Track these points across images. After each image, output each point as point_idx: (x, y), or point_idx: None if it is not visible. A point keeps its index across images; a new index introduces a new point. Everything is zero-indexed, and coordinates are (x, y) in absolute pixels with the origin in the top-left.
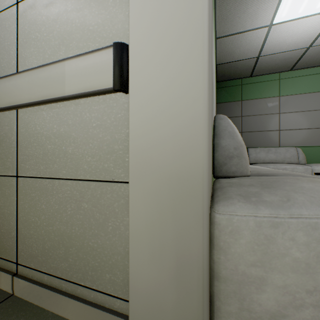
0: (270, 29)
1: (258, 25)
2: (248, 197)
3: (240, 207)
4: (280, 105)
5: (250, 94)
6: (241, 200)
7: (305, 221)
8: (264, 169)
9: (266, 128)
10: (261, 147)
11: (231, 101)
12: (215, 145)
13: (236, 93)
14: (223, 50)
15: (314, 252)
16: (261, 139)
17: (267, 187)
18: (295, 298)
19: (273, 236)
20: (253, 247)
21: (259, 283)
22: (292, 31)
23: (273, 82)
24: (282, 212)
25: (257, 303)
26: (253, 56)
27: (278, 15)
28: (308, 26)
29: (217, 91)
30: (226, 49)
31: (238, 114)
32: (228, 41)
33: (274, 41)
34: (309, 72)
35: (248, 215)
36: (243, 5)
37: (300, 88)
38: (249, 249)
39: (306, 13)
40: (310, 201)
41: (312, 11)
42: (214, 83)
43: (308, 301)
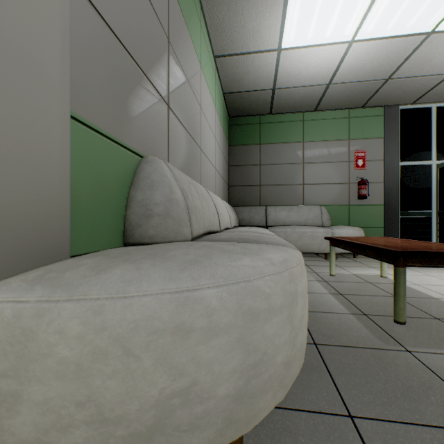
0: (280, 54)
1: (264, 47)
2: (49, 273)
3: (7, 289)
4: (304, 153)
5: (270, 137)
6: (28, 278)
7: (87, 303)
8: (236, 232)
9: (289, 181)
10: (282, 205)
11: (247, 144)
12: (129, 199)
13: (253, 134)
14: (228, 75)
15: (91, 346)
16: (283, 195)
17: (115, 257)
18: (61, 416)
19: (35, 330)
20: (6, 348)
21: (12, 402)
22: (306, 61)
23: (297, 124)
24: (60, 293)
25: (10, 433)
26: (268, 87)
27: (285, 38)
28: (322, 58)
29: (230, 130)
30: (231, 74)
31: (256, 162)
32: (232, 63)
33: (288, 71)
34: (335, 115)
35: (7, 300)
36: (240, 17)
37: (325, 134)
38: (0, 353)
39: (317, 41)
40: (123, 275)
41: (322, 39)
42: (210, 117)
43: (80, 417)
